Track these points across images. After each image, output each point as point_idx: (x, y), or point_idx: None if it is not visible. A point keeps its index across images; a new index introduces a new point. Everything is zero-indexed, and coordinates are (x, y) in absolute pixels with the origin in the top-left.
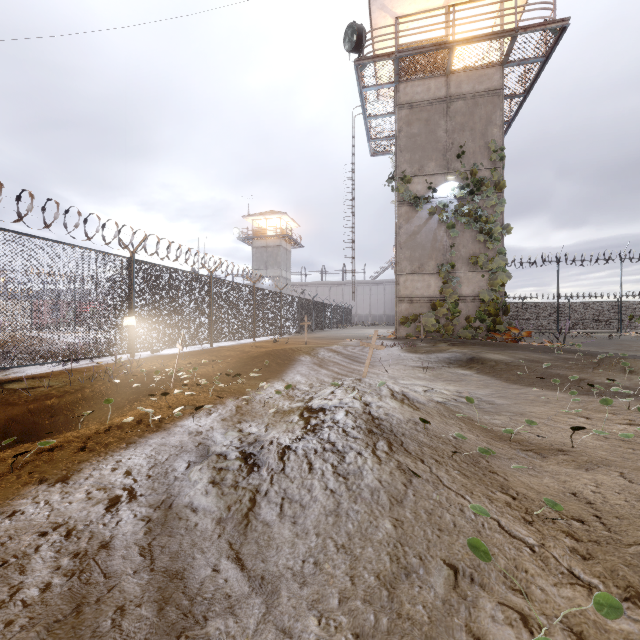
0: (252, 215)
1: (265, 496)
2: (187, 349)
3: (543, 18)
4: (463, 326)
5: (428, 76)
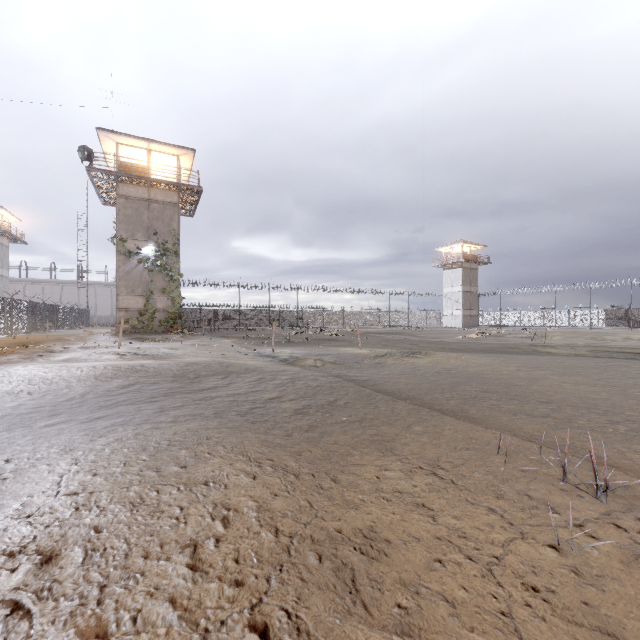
0: None
1: (60, 352)
2: None
3: (193, 182)
4: (158, 325)
5: (138, 184)
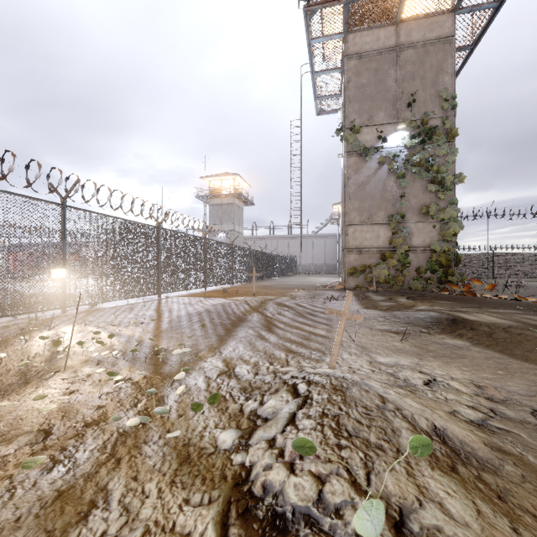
0: (208, 176)
1: None
2: (133, 301)
3: None
4: (413, 277)
5: (377, 25)
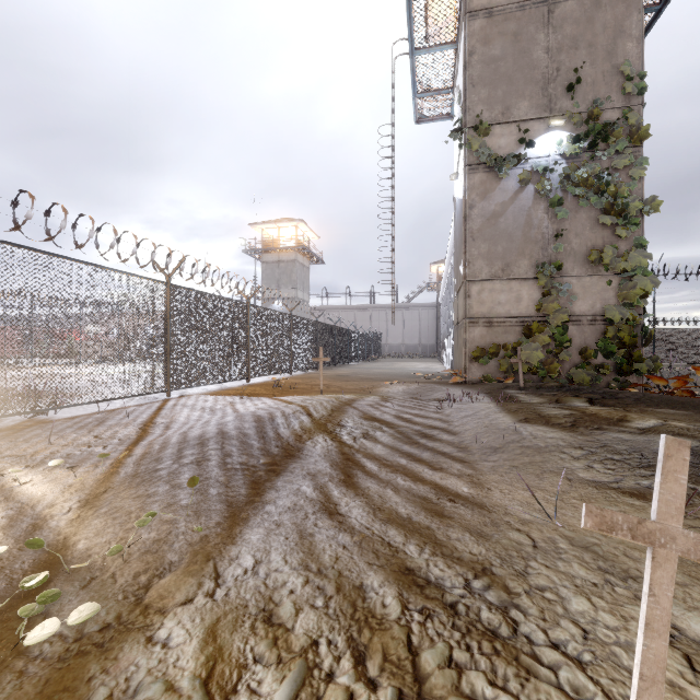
0: (261, 223)
1: None
2: (119, 403)
3: None
4: (576, 363)
5: None
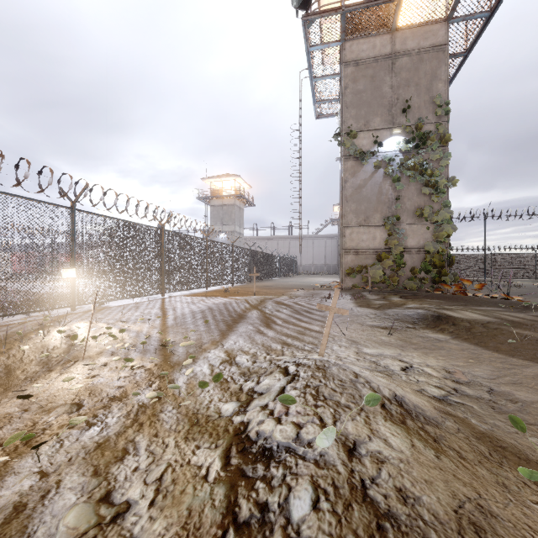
0: (210, 177)
1: None
2: (137, 300)
3: None
4: (408, 277)
5: (373, 33)
